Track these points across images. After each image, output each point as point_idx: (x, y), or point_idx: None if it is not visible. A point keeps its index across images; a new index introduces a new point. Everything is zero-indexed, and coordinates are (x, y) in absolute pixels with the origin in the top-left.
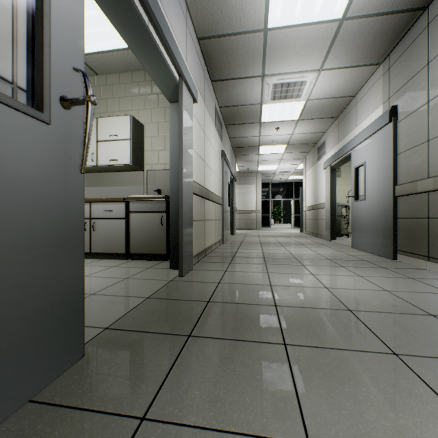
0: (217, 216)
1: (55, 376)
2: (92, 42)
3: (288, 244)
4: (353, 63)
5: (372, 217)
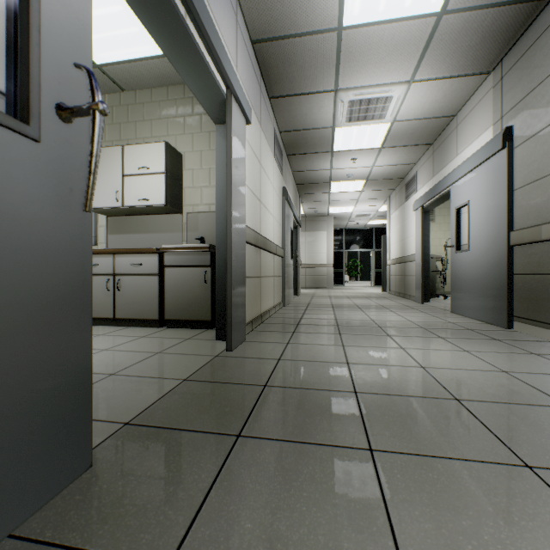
0: (277, 272)
1: (48, 497)
2: (116, 47)
3: (368, 308)
4: (454, 73)
5: (479, 273)
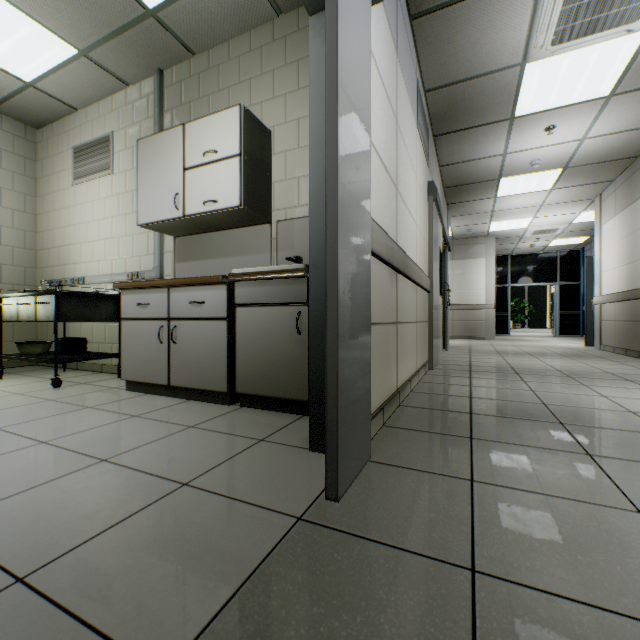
0: (421, 314)
1: None
2: None
3: (589, 378)
4: None
5: None
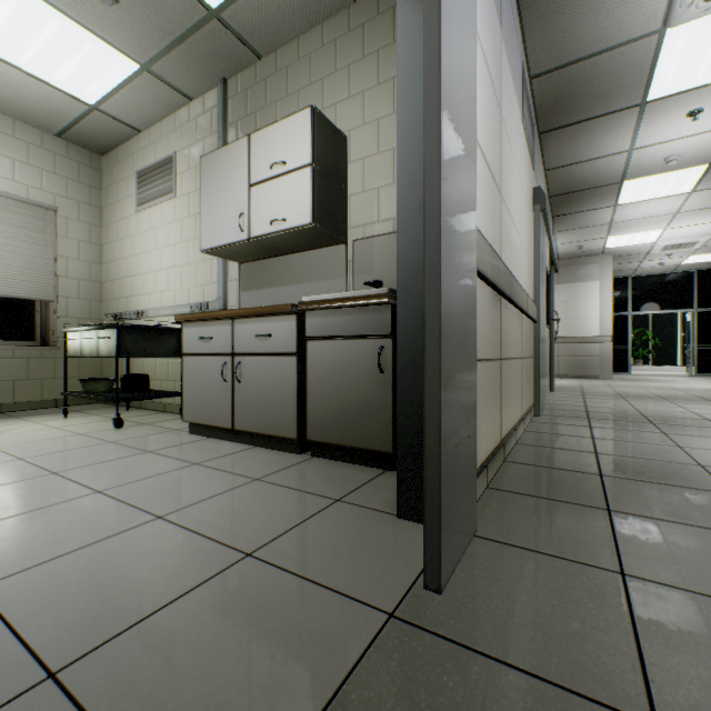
0: (526, 349)
1: None
2: None
3: None
4: None
5: None
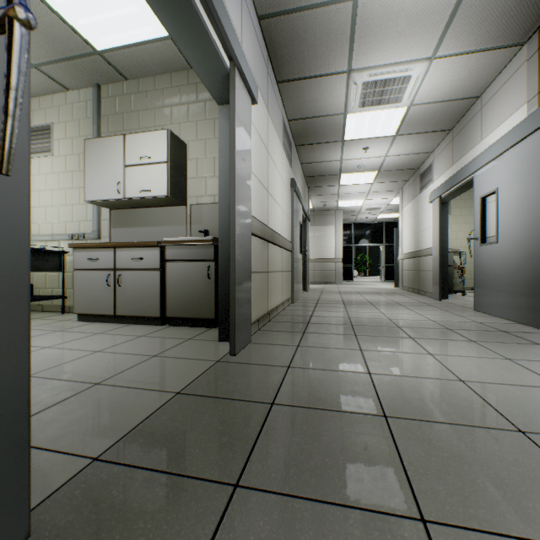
0: (286, 266)
1: None
2: (116, 30)
3: (382, 305)
4: (482, 46)
5: (510, 268)
